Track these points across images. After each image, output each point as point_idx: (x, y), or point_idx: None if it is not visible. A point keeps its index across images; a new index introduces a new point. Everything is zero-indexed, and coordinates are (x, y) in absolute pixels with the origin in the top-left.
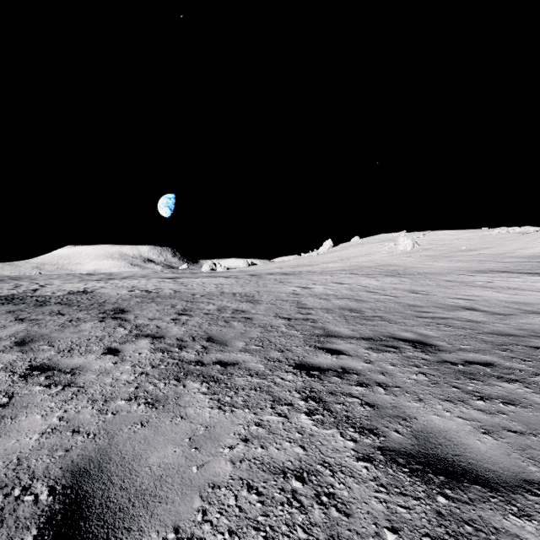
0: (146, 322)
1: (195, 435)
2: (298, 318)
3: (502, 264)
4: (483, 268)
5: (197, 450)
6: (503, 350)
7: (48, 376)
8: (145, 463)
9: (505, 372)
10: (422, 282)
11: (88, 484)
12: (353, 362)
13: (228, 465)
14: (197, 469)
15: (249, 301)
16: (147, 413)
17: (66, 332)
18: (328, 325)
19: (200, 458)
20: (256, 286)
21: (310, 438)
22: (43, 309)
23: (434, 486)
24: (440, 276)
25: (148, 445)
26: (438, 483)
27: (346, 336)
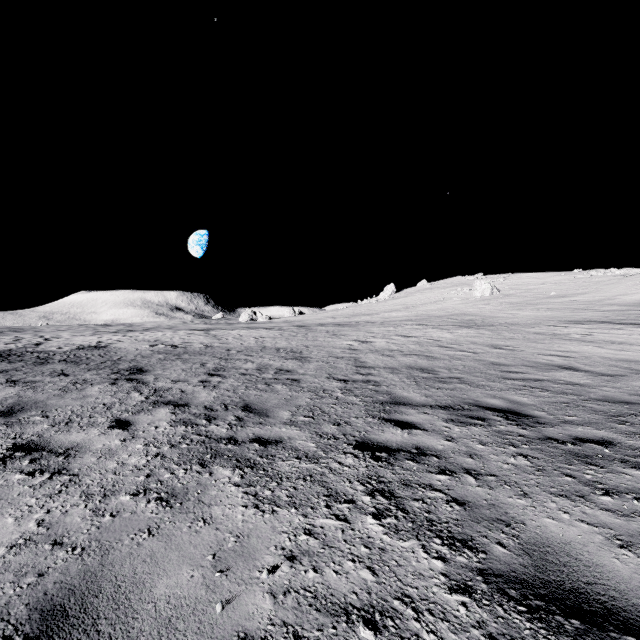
0: (168, 385)
1: (221, 550)
2: (356, 380)
3: (601, 313)
4: (578, 318)
5: (223, 574)
6: (620, 423)
7: (34, 459)
8: (148, 597)
9: (630, 454)
10: (505, 334)
11: (61, 634)
12: (430, 439)
13: (266, 600)
14: (222, 607)
15: (296, 358)
16: (158, 515)
17: (66, 399)
18: (395, 389)
19: (227, 588)
20: (304, 339)
21: (382, 554)
22: (43, 368)
23: (568, 637)
24: (526, 327)
25: (154, 567)
26: (572, 633)
27: (418, 403)
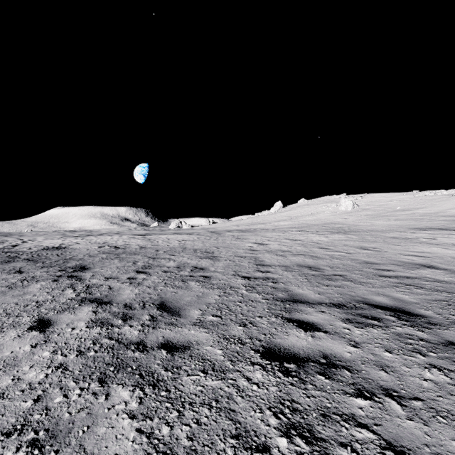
0: (100, 282)
1: None
2: (257, 277)
3: (438, 222)
4: (422, 226)
5: None
6: None
7: None
8: None
9: None
10: (368, 238)
11: None
12: (335, 344)
13: None
14: None
15: (208, 257)
16: None
17: (7, 296)
18: (291, 286)
19: None
20: (215, 242)
21: None
22: (7, 266)
23: None
24: (383, 233)
25: None
26: None
27: (314, 301)
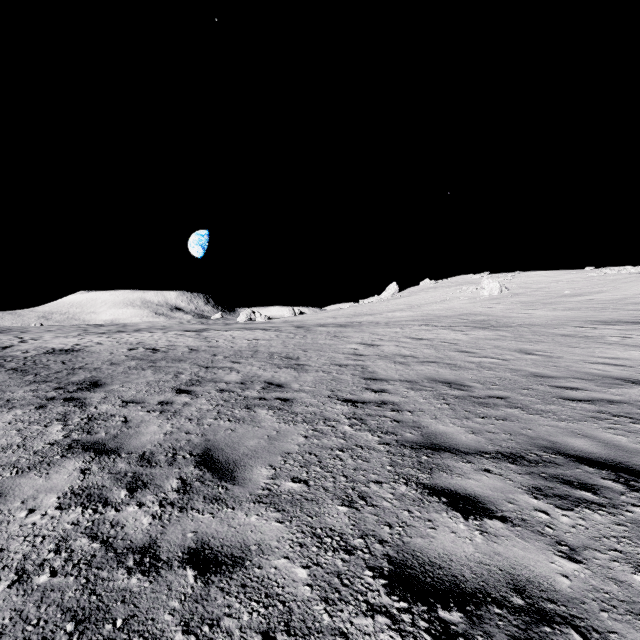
0: (112, 410)
1: None
2: (368, 401)
3: (627, 313)
4: (605, 318)
5: None
6: None
7: None
8: None
9: None
10: (529, 337)
11: None
12: (530, 553)
13: None
14: None
15: (291, 367)
16: None
17: None
18: (423, 417)
19: None
20: (302, 342)
21: None
22: None
23: None
24: (549, 328)
25: None
26: None
27: (467, 448)
